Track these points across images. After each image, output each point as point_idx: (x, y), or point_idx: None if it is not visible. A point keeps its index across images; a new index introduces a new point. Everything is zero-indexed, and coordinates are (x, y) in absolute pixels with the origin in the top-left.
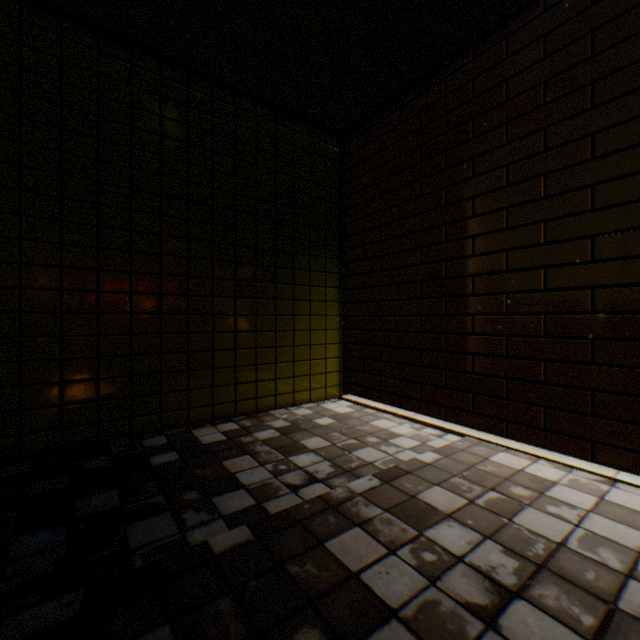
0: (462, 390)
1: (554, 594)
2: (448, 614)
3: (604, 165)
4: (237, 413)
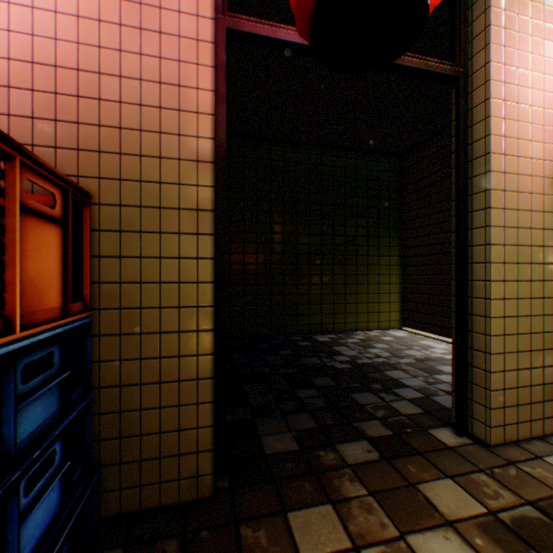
0: None
1: None
2: (431, 390)
3: None
4: (334, 330)
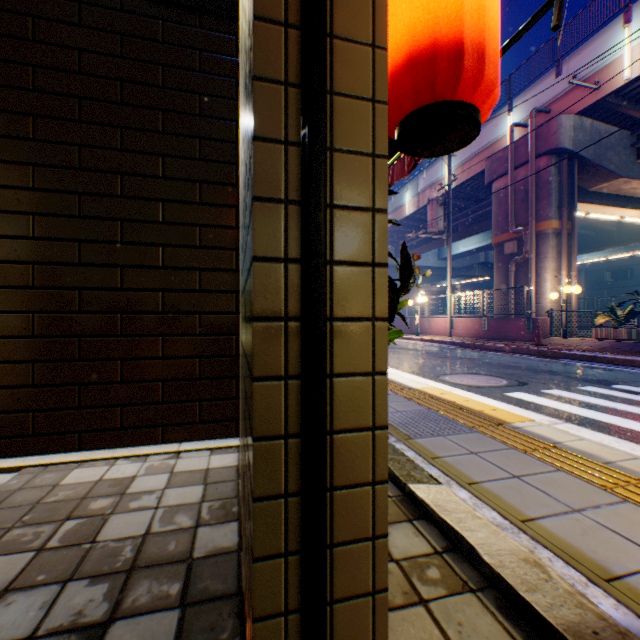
0: (20, 410)
1: (148, 587)
2: None
3: (173, 187)
4: None
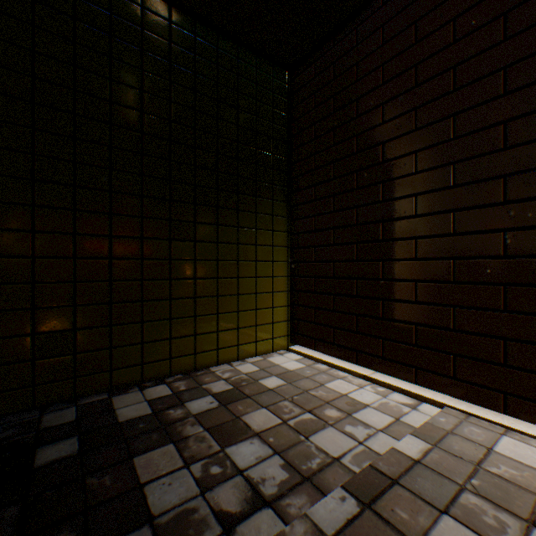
0: (439, 350)
1: None
2: None
3: None
4: (172, 372)
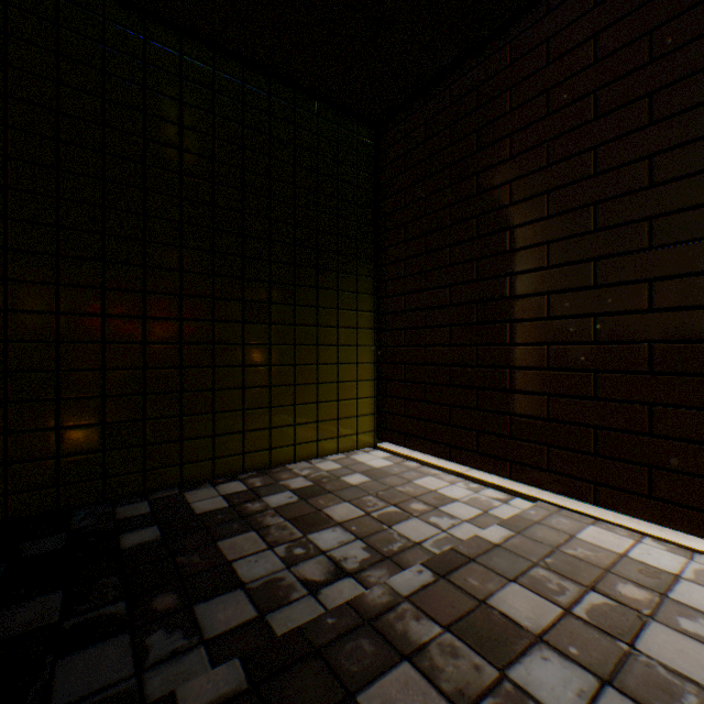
0: (533, 441)
1: None
2: None
3: None
4: (245, 468)
